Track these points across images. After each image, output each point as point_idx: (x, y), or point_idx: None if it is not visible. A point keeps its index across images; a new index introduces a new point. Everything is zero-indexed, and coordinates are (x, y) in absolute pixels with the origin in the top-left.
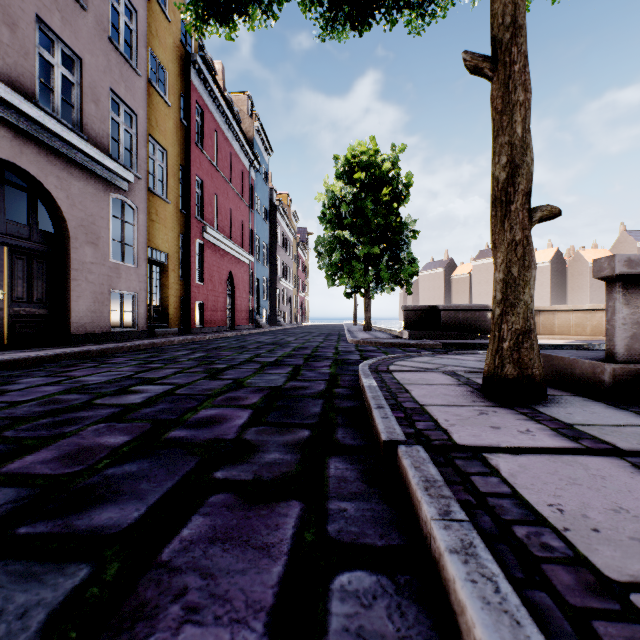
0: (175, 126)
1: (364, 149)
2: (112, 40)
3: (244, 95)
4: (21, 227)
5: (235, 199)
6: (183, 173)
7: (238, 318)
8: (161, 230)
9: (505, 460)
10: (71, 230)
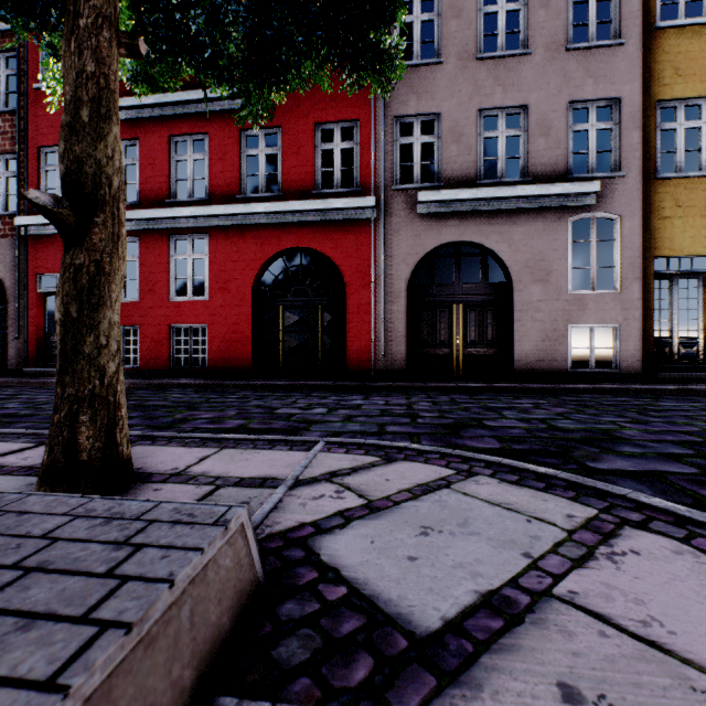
0: None
1: None
2: (568, 48)
3: None
4: (473, 286)
5: None
6: None
7: None
8: (689, 225)
9: (23, 446)
10: (513, 275)
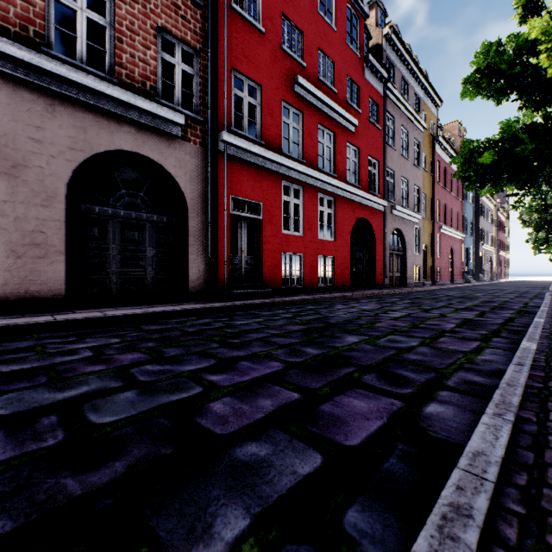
0: (428, 179)
1: None
2: (414, 164)
3: (455, 123)
4: (396, 247)
5: (453, 200)
6: (430, 201)
7: (455, 276)
8: (424, 234)
9: None
10: (406, 245)
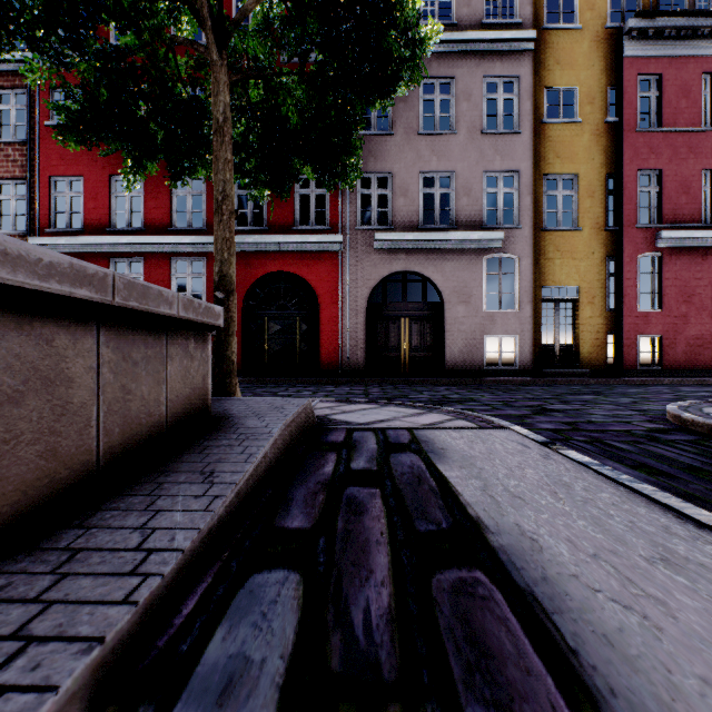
0: (594, 136)
1: None
2: (483, 132)
3: None
4: (416, 304)
5: None
6: (615, 181)
7: None
8: (565, 264)
9: None
10: (445, 297)
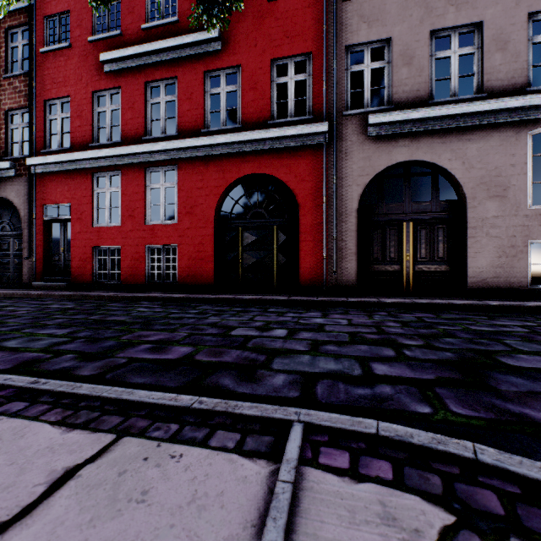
0: None
1: None
2: None
3: None
4: (423, 204)
5: None
6: None
7: None
8: None
9: None
10: (467, 192)
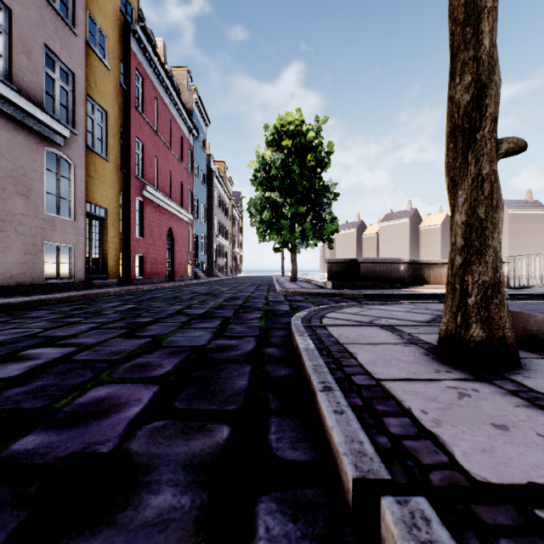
0: (115, 89)
1: (291, 119)
2: None
3: (184, 70)
4: None
5: (175, 162)
6: (123, 134)
7: (178, 270)
8: (100, 186)
9: None
10: None
